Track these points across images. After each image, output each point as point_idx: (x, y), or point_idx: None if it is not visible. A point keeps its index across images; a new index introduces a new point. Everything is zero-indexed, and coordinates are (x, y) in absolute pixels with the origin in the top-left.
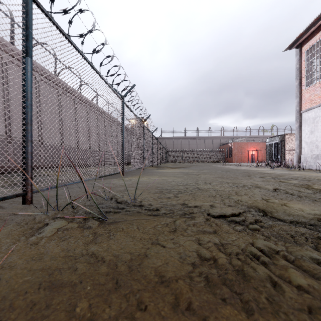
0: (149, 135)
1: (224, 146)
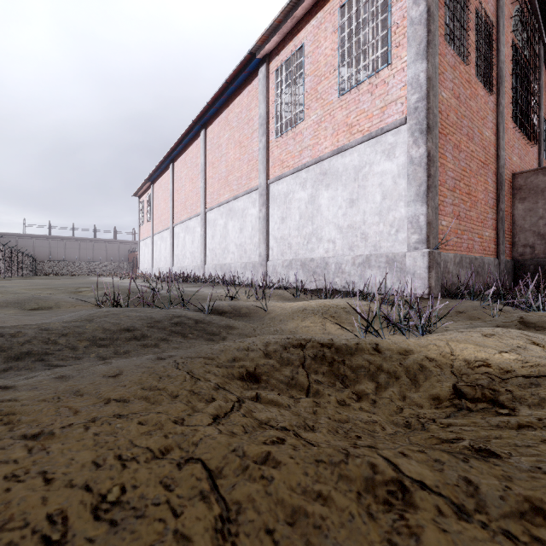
0: (0, 249)
1: (132, 254)
